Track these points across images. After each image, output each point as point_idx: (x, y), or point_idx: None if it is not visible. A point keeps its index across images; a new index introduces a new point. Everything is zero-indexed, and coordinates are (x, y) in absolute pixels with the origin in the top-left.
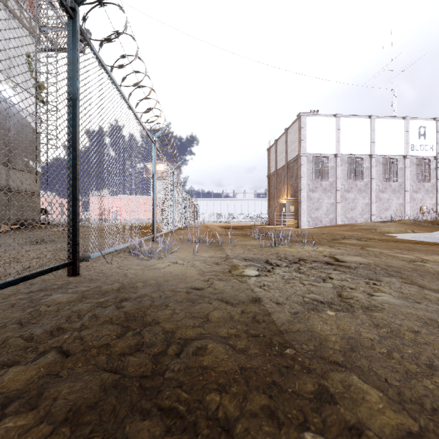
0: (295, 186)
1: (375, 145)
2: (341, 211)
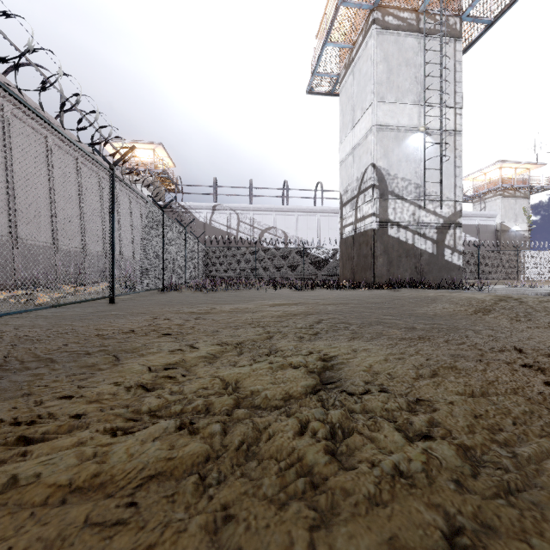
0: None
1: None
2: None
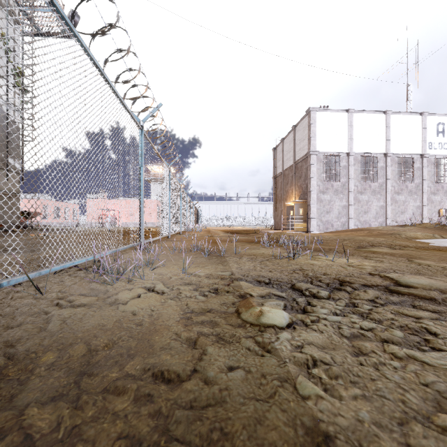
0: (304, 187)
1: (390, 142)
2: (353, 214)
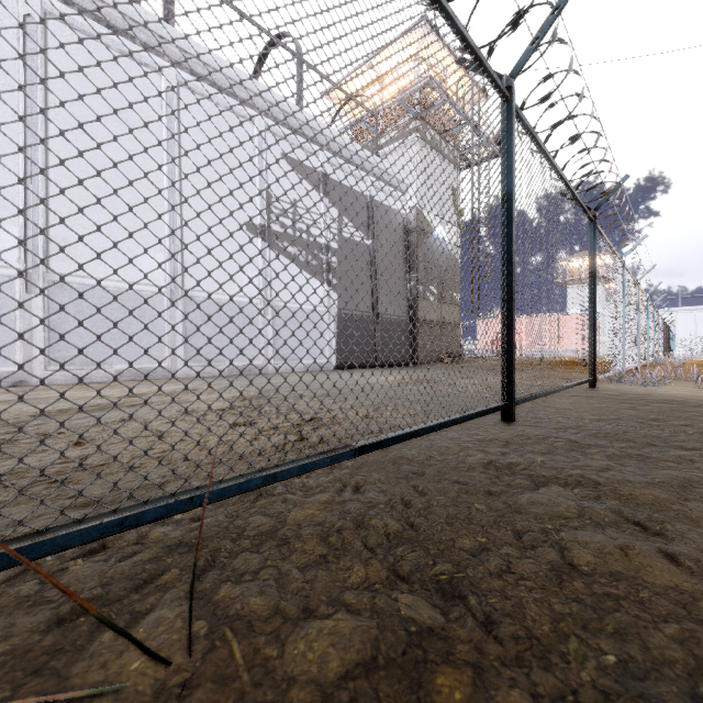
0: None
1: None
2: None
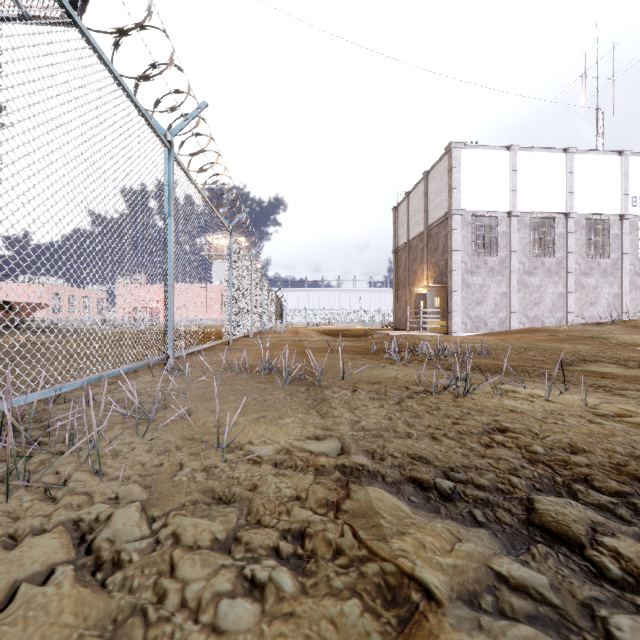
0: (442, 265)
1: (574, 197)
2: (518, 306)
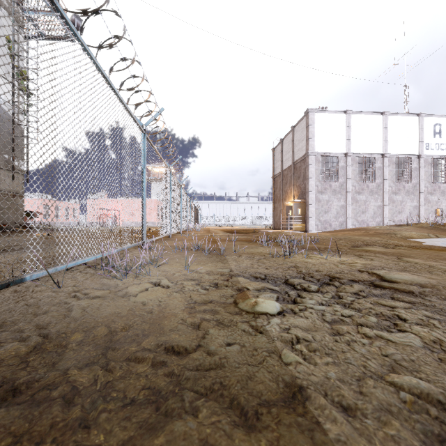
0: (303, 187)
1: (388, 143)
2: (351, 214)
